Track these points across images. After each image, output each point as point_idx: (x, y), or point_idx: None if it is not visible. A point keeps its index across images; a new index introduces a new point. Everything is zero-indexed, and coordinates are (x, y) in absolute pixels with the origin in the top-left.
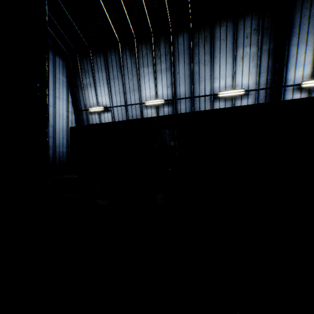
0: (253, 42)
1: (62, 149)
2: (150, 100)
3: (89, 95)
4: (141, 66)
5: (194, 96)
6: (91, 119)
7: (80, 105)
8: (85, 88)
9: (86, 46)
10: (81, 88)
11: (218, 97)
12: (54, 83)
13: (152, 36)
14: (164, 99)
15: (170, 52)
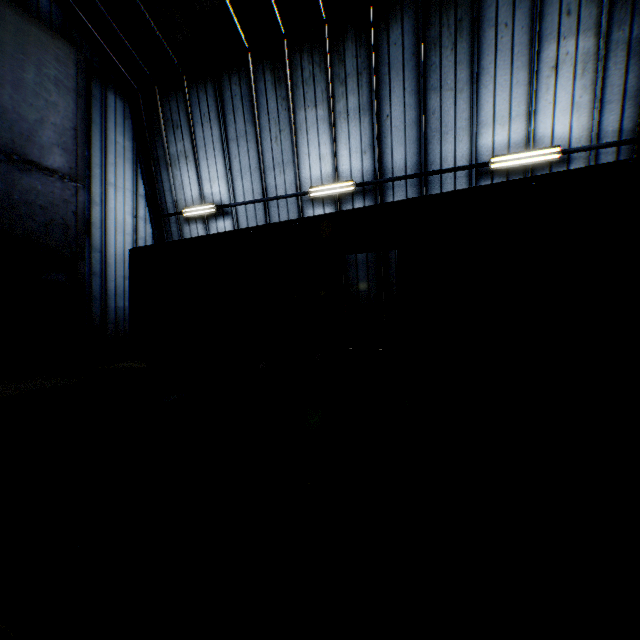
0: (586, 25)
1: (123, 302)
2: (322, 184)
3: (183, 180)
4: (299, 105)
5: (428, 172)
6: (188, 234)
7: (165, 204)
8: (174, 163)
9: (175, 67)
10: (165, 165)
11: (488, 171)
12: (103, 151)
13: (327, 29)
14: (354, 182)
15: (370, 66)
